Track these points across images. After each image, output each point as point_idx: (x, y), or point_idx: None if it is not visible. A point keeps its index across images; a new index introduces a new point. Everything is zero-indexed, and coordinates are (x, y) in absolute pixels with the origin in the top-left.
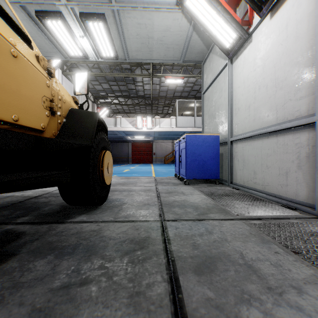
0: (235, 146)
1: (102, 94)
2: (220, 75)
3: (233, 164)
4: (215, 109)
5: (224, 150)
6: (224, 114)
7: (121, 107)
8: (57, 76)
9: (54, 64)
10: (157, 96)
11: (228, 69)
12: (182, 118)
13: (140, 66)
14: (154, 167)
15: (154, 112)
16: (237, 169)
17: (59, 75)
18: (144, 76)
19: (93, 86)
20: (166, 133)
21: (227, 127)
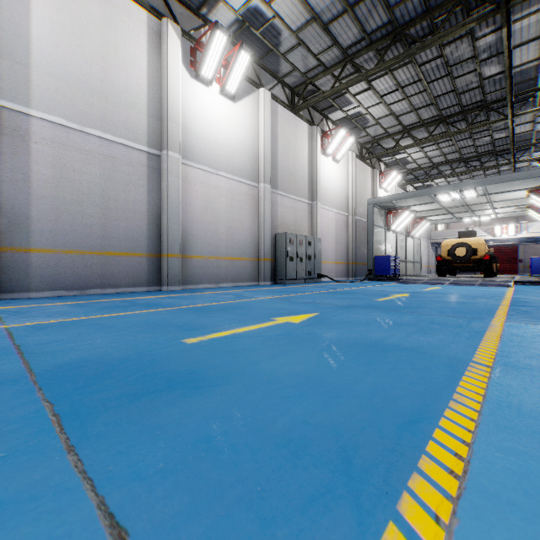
0: None
1: None
2: None
3: None
4: None
5: None
6: None
7: None
8: None
9: None
10: None
11: None
12: None
13: None
14: None
15: None
16: None
17: None
18: None
19: None
20: (537, 237)
21: None
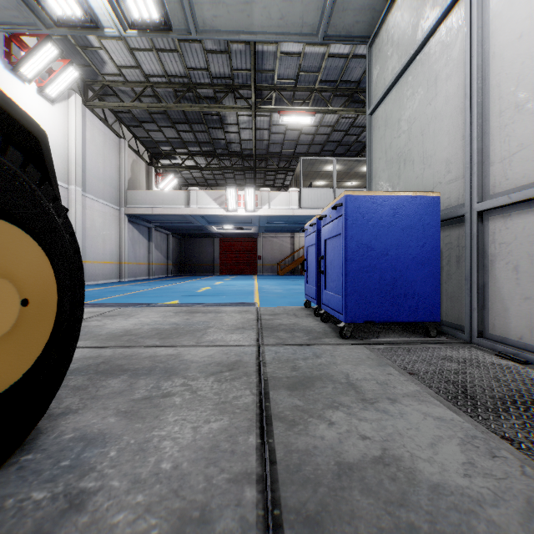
0: (500, 226)
1: (165, 150)
2: (431, 42)
3: (487, 280)
4: (410, 137)
5: (446, 241)
6: (446, 140)
7: (201, 173)
8: (73, 109)
9: (65, 83)
10: (265, 153)
11: (468, 3)
12: (310, 191)
13: (232, 92)
14: (258, 282)
15: (259, 184)
16: (511, 295)
17: (77, 107)
18: (241, 111)
19: (148, 133)
20: (281, 220)
21: (465, 174)
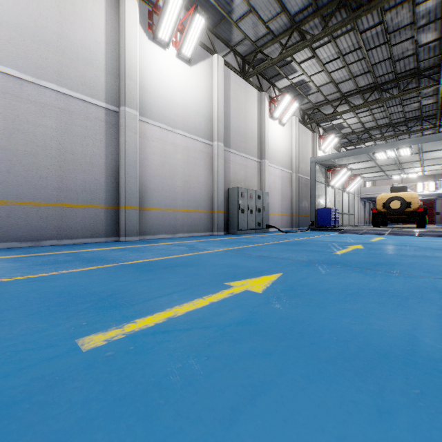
0: None
1: None
2: None
3: None
4: None
5: None
6: None
7: None
8: None
9: None
10: None
11: None
12: None
13: None
14: None
15: None
16: None
17: None
18: None
19: None
20: None
21: None
